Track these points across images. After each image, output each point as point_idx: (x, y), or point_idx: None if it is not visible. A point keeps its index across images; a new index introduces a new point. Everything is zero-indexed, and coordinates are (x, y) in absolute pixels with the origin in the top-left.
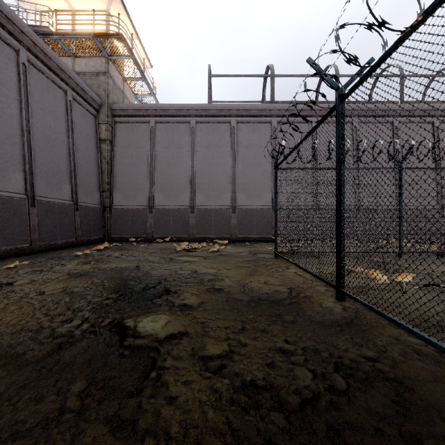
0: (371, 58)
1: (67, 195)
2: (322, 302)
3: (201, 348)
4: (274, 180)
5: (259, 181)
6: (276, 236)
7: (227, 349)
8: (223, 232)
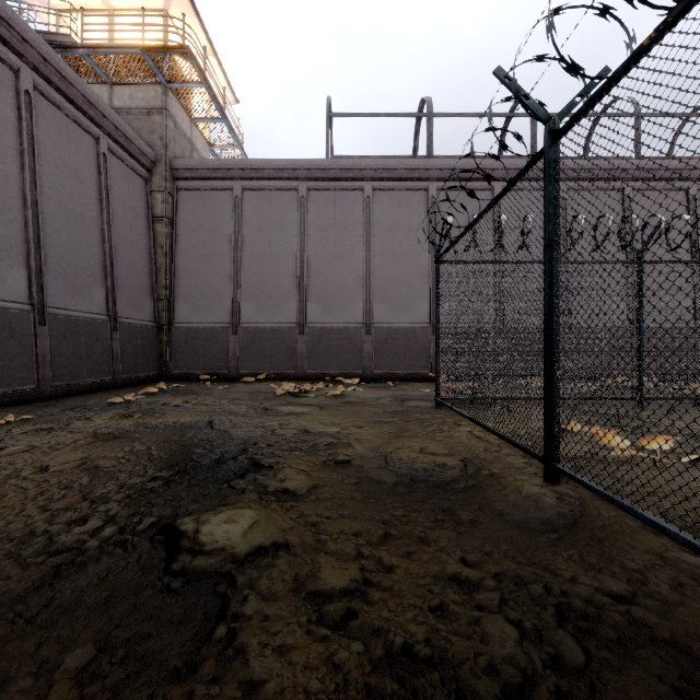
0: (605, 67)
1: (99, 305)
2: (522, 485)
3: (312, 575)
4: (432, 282)
5: (408, 284)
6: (437, 372)
7: (359, 577)
8: (351, 365)
